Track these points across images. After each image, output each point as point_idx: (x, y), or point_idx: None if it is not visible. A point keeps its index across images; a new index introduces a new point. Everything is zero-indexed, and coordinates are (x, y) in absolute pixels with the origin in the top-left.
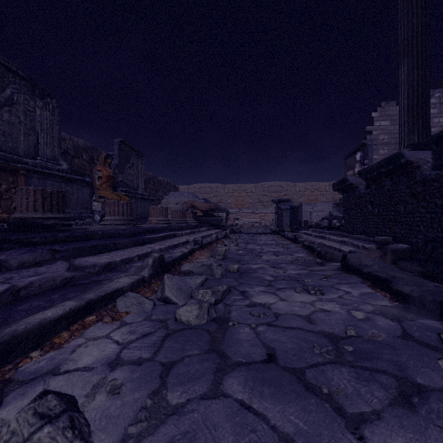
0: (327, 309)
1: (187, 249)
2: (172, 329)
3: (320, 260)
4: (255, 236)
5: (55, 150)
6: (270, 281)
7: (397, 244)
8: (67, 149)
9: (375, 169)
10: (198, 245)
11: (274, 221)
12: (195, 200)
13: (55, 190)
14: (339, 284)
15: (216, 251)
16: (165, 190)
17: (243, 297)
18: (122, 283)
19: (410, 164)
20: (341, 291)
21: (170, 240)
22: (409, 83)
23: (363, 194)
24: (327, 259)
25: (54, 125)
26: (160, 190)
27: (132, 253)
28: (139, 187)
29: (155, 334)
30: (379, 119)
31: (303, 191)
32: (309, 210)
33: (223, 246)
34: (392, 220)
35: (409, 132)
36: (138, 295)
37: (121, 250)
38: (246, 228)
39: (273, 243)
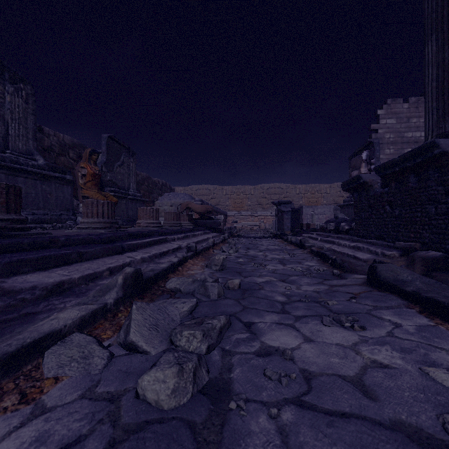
0: (382, 361)
1: (177, 258)
2: (125, 423)
3: (337, 271)
4: (256, 240)
5: (29, 143)
6: (283, 303)
7: (427, 251)
8: (51, 145)
9: (397, 164)
10: (191, 252)
11: (274, 224)
12: (191, 201)
13: (2, 183)
14: (377, 308)
15: (212, 260)
16: (160, 192)
17: (249, 336)
18: (64, 320)
19: (446, 155)
20: (386, 322)
21: (158, 246)
22: (438, 62)
23: (379, 193)
24: (345, 269)
25: (28, 115)
26: (155, 192)
27: (102, 266)
28: (130, 187)
29: (86, 444)
30: (385, 117)
31: (303, 193)
32: (309, 212)
33: (220, 252)
34: (418, 223)
35: (438, 120)
36: (88, 340)
37: (88, 261)
38: (245, 232)
39: (276, 249)
